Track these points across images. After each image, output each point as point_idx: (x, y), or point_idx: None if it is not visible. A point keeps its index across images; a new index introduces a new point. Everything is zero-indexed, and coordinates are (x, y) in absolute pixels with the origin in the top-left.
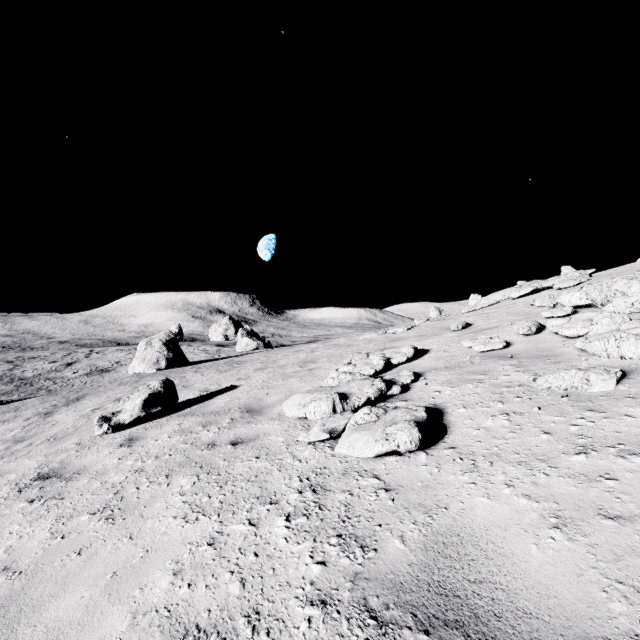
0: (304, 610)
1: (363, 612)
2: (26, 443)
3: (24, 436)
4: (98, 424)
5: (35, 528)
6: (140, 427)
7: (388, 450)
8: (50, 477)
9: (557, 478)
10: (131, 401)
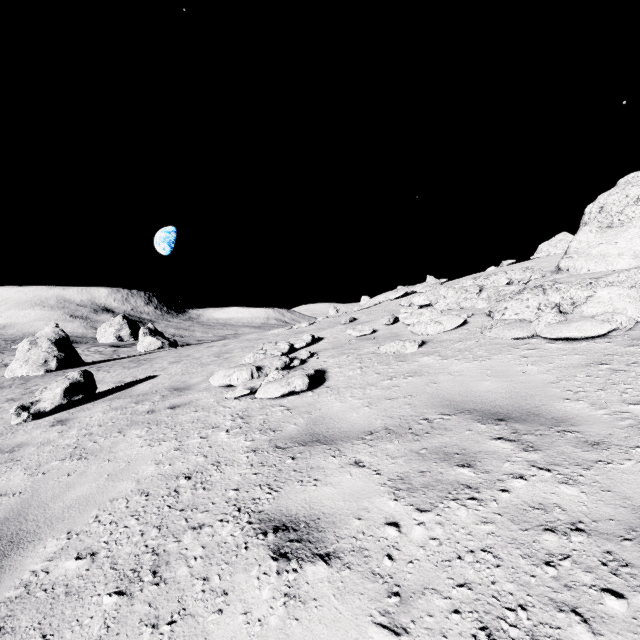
0: (244, 455)
1: (275, 448)
2: None
3: None
4: (16, 413)
5: (7, 477)
6: (63, 413)
7: (289, 390)
8: None
9: (375, 390)
10: (49, 391)
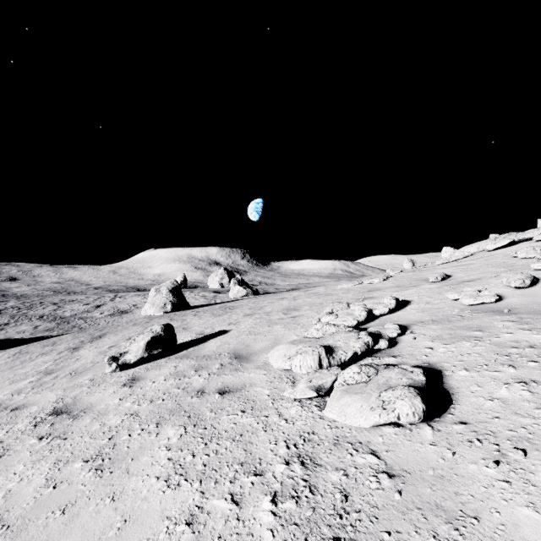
0: None
1: None
2: (53, 376)
3: (53, 369)
4: (108, 363)
5: (35, 471)
6: (143, 367)
7: (386, 422)
8: (62, 413)
9: None
10: (136, 343)
